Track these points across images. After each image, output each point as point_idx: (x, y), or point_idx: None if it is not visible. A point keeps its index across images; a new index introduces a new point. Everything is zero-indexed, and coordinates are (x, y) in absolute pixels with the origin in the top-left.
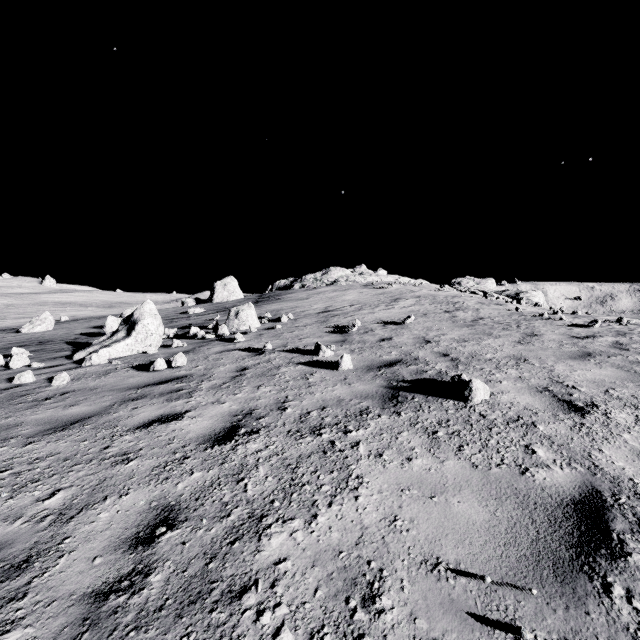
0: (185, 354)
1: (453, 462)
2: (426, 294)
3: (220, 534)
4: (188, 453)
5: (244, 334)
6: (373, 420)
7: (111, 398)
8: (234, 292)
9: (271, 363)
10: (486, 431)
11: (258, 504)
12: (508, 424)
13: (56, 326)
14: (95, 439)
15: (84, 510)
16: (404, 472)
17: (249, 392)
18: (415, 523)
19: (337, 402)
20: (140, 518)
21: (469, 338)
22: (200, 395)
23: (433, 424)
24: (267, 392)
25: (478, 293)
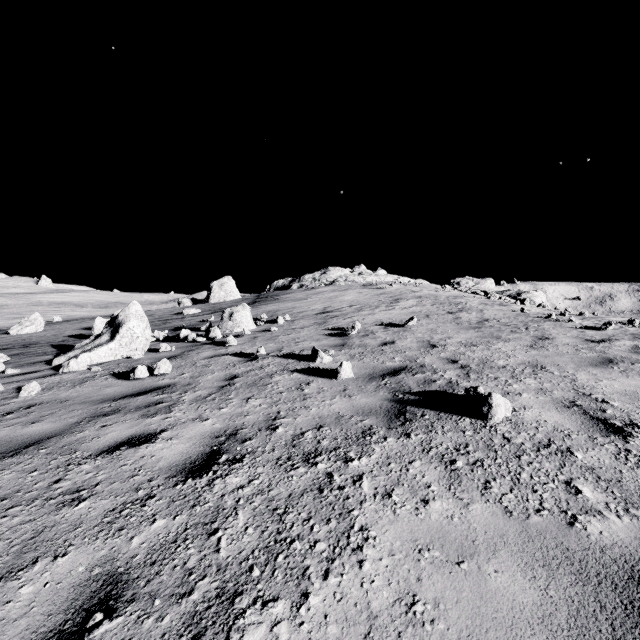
0: (172, 359)
1: (480, 506)
2: (427, 294)
3: (175, 626)
4: (154, 490)
5: (238, 337)
6: (378, 444)
7: (80, 413)
8: (231, 292)
9: (264, 370)
10: (514, 460)
11: (232, 573)
12: (539, 450)
13: (47, 327)
14: (47, 469)
15: (3, 581)
16: (420, 521)
17: (236, 406)
18: (441, 608)
19: (336, 419)
20: (73, 596)
21: (477, 342)
22: (181, 409)
23: (450, 450)
24: (256, 406)
25: (479, 293)
